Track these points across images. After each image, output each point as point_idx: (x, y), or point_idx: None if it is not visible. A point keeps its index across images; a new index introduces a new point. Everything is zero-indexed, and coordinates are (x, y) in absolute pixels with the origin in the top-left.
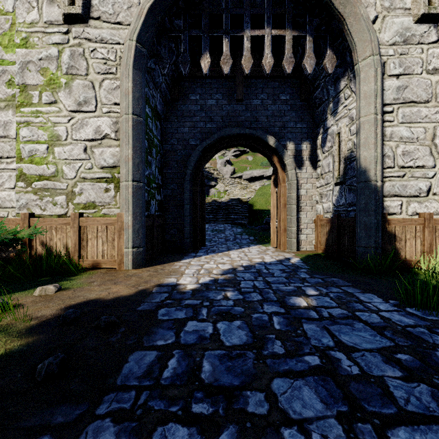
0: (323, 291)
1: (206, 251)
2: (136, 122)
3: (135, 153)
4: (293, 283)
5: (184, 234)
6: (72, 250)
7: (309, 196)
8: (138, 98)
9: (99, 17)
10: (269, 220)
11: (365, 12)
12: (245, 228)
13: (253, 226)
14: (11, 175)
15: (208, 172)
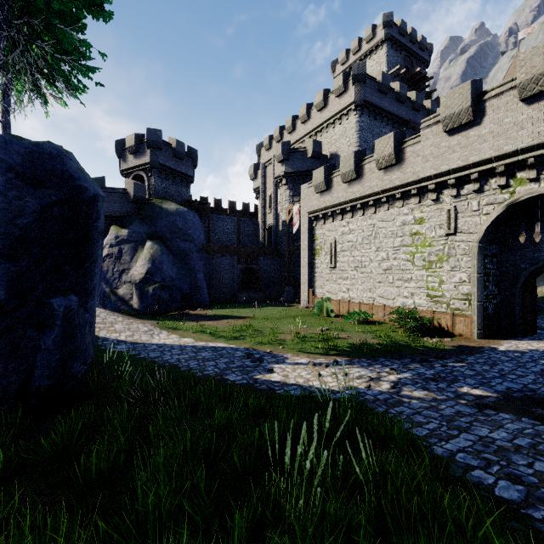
0: None
1: (533, 338)
2: (478, 277)
3: (478, 290)
4: None
5: (514, 325)
6: (449, 327)
7: None
8: (479, 266)
9: (460, 231)
10: None
11: None
12: None
13: None
14: (424, 294)
15: None
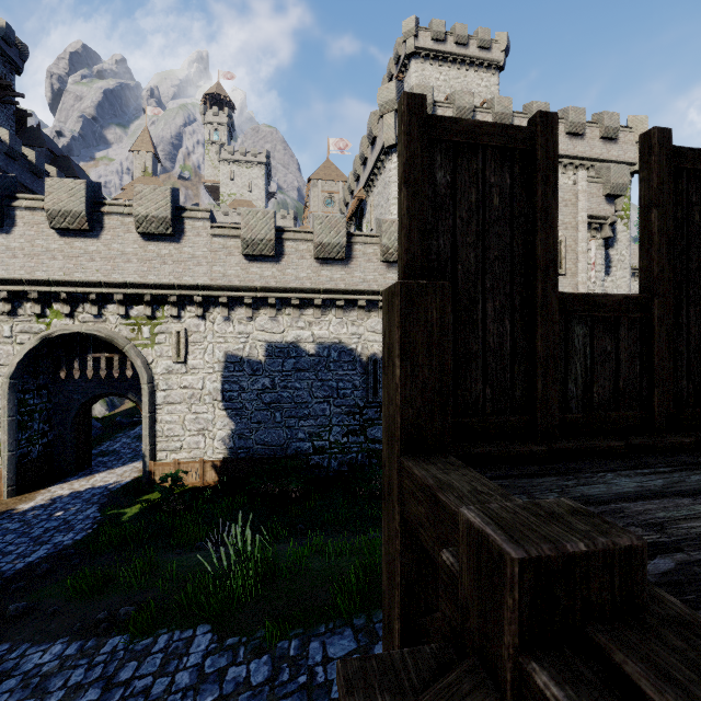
0: (82, 507)
1: (84, 473)
2: (11, 421)
3: (10, 437)
4: (79, 503)
5: (67, 463)
6: None
7: None
8: (12, 407)
9: None
10: None
11: (140, 363)
12: None
13: None
14: None
15: None
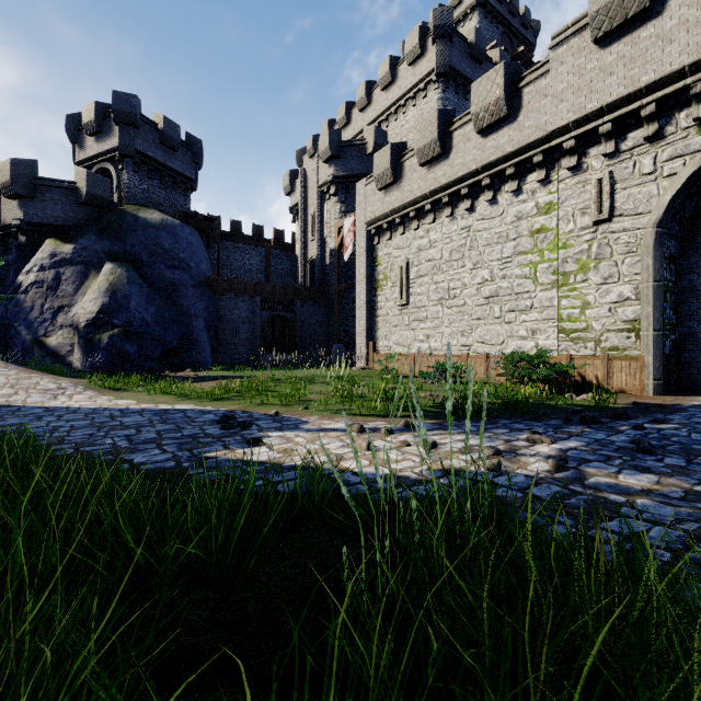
0: None
1: None
2: (656, 287)
3: (655, 310)
4: None
5: None
6: (601, 379)
7: None
8: (657, 268)
9: (621, 214)
10: None
11: None
12: None
13: None
14: (554, 330)
15: None
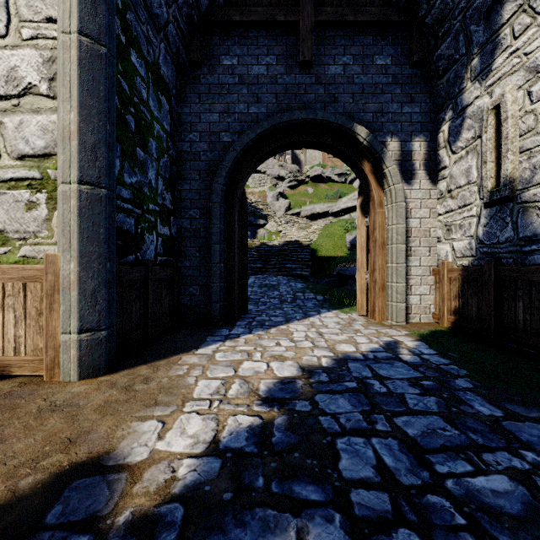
0: None
1: (248, 324)
2: (88, 52)
3: (86, 122)
4: (489, 451)
5: (211, 294)
6: None
7: (425, 230)
8: (93, 1)
9: None
10: (342, 271)
11: None
12: (308, 281)
13: (318, 279)
14: None
15: (256, 207)
